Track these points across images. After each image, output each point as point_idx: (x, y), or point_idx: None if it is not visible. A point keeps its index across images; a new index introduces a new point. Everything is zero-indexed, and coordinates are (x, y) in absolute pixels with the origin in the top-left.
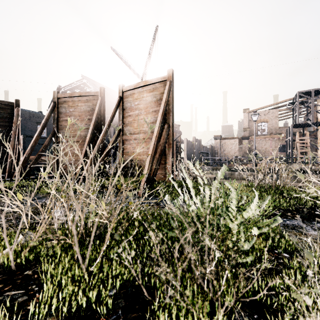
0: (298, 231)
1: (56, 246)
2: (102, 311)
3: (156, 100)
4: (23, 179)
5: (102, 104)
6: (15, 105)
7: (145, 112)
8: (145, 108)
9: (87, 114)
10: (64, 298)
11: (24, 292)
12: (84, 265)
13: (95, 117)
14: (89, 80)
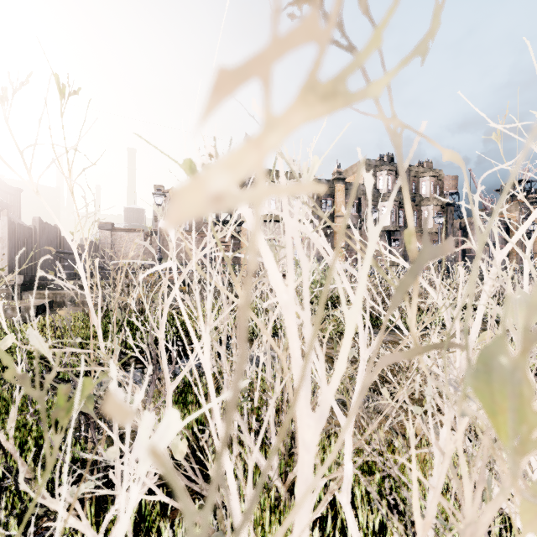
0: None
1: None
2: None
3: None
4: None
5: None
6: None
7: None
8: None
9: None
10: None
11: None
12: None
13: None
14: None
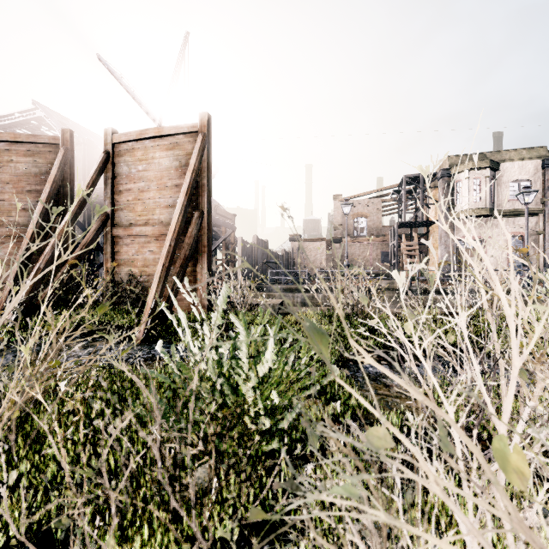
0: (381, 382)
1: None
2: None
3: (178, 166)
4: None
5: (68, 163)
6: None
7: (158, 185)
8: (158, 179)
9: (32, 181)
10: None
11: None
12: None
13: (50, 187)
14: (50, 114)
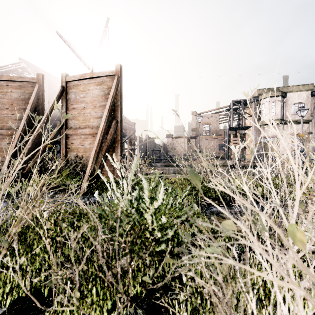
0: (220, 216)
1: None
2: None
3: (104, 94)
4: None
5: (40, 92)
6: None
7: (92, 106)
8: (92, 102)
9: (20, 103)
10: None
11: None
12: None
13: (30, 107)
14: (29, 65)
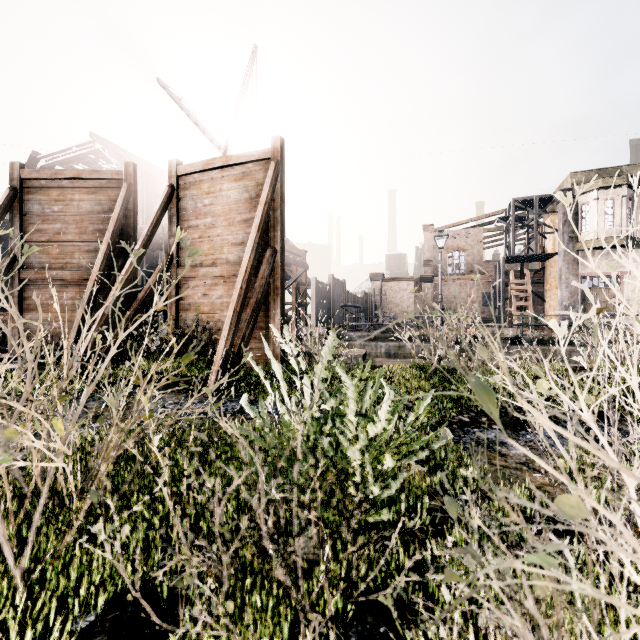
0: (494, 450)
1: None
2: None
3: (248, 198)
4: None
5: (131, 199)
6: None
7: (226, 221)
8: (225, 214)
9: (95, 220)
10: None
11: None
12: (18, 567)
13: (114, 226)
14: (108, 146)
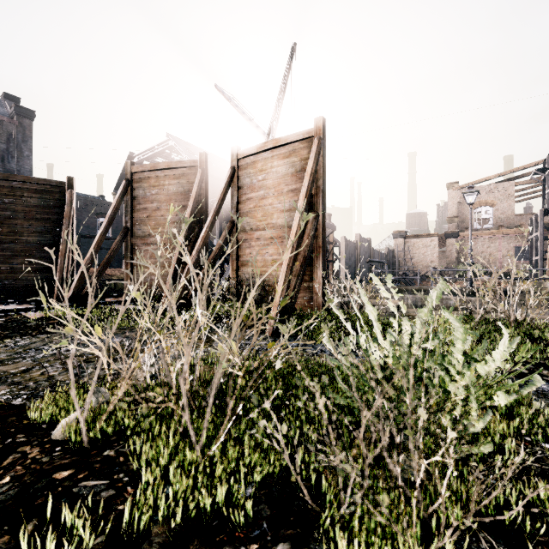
0: None
1: (147, 412)
2: (237, 521)
3: (294, 172)
4: (81, 305)
5: (204, 180)
6: (67, 187)
7: (276, 192)
8: (275, 186)
9: (179, 199)
10: (176, 496)
11: (108, 483)
12: (198, 445)
13: (193, 202)
14: (178, 142)
